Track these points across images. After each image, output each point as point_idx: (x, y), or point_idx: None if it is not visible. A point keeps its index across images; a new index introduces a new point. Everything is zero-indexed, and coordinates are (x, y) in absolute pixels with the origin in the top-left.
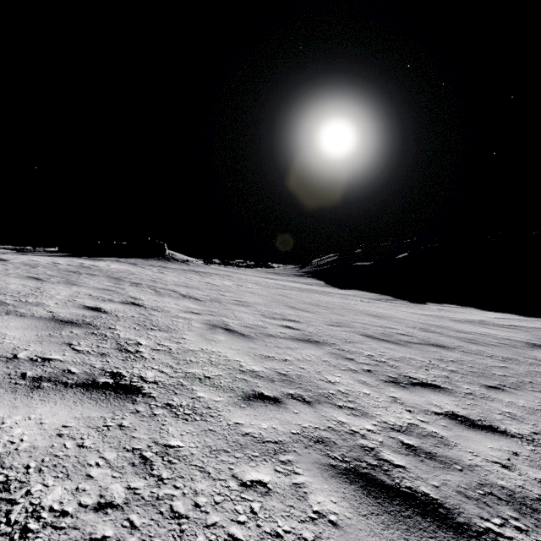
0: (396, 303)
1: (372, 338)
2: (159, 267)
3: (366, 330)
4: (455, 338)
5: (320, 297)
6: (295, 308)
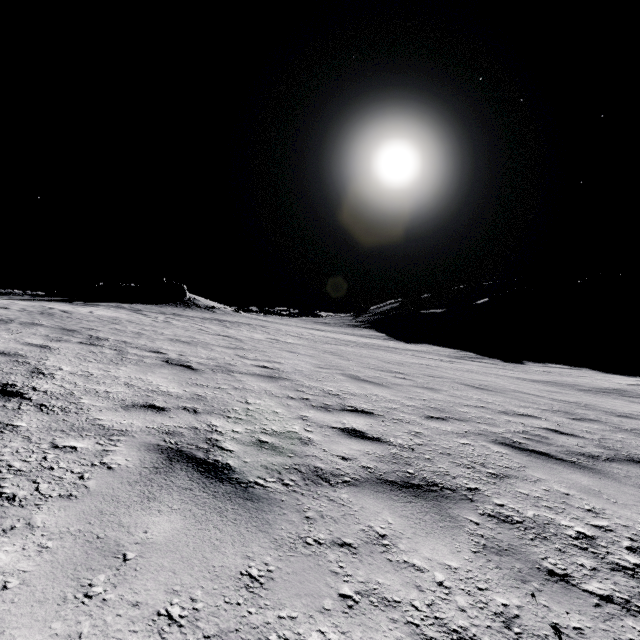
0: (486, 362)
1: (525, 453)
2: (170, 315)
3: (495, 427)
4: (637, 434)
5: (388, 356)
6: (358, 379)
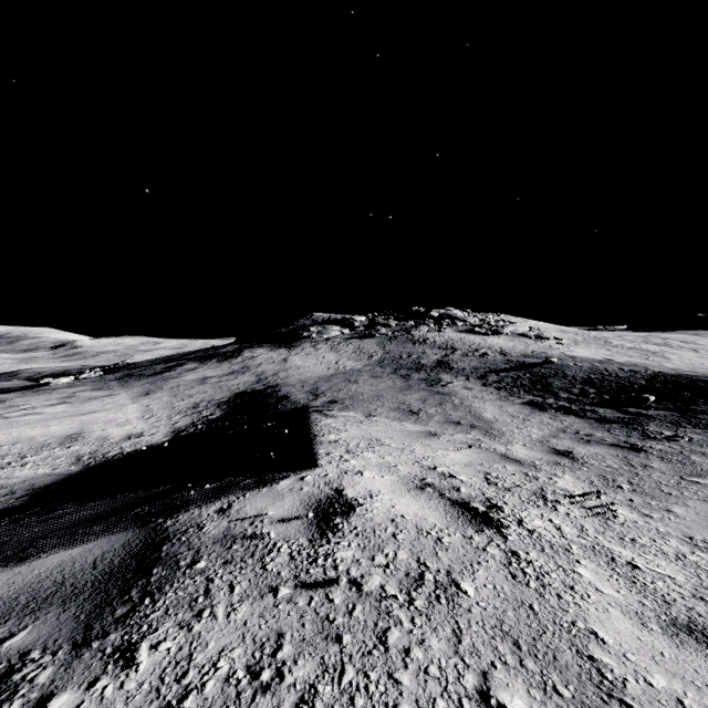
0: None
1: None
2: None
3: None
4: None
5: None
6: None
